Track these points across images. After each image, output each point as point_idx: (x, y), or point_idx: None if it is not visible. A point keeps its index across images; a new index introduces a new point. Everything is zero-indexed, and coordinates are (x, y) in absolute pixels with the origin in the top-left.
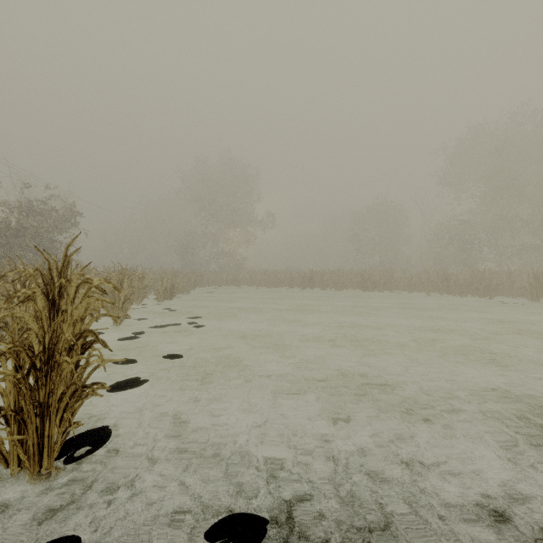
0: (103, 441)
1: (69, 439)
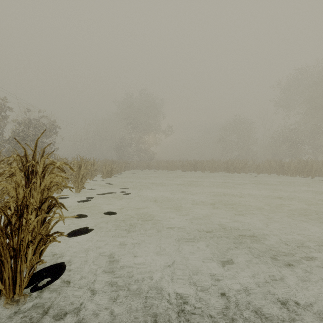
0: (59, 274)
1: (37, 272)
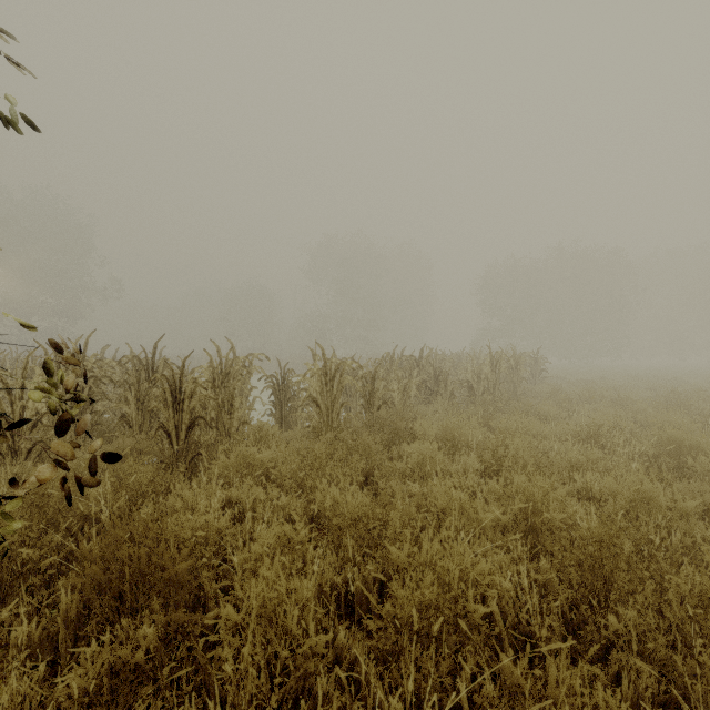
0: None
1: None
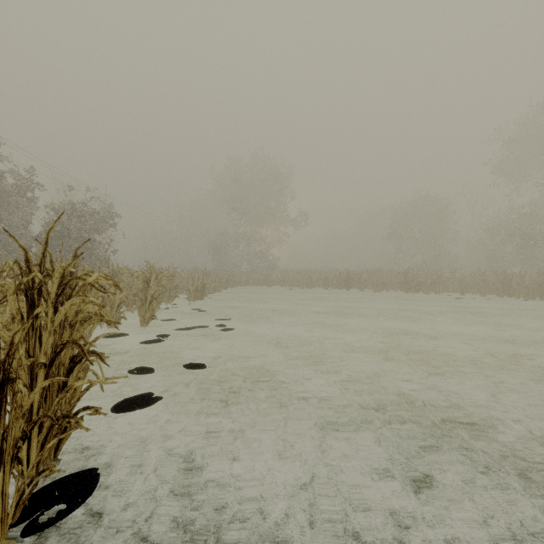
0: (84, 496)
1: (44, 488)
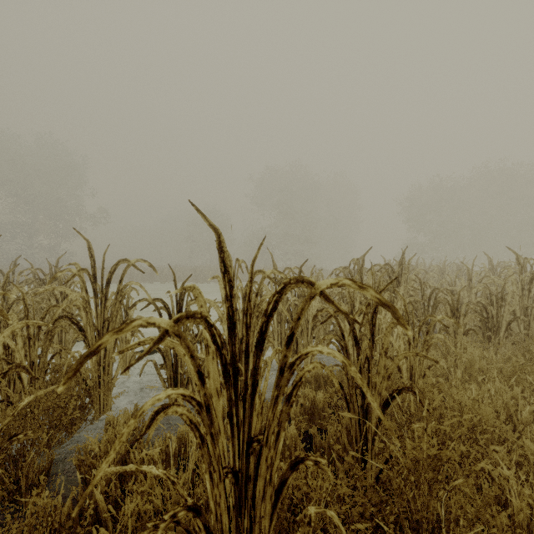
0: None
1: None
